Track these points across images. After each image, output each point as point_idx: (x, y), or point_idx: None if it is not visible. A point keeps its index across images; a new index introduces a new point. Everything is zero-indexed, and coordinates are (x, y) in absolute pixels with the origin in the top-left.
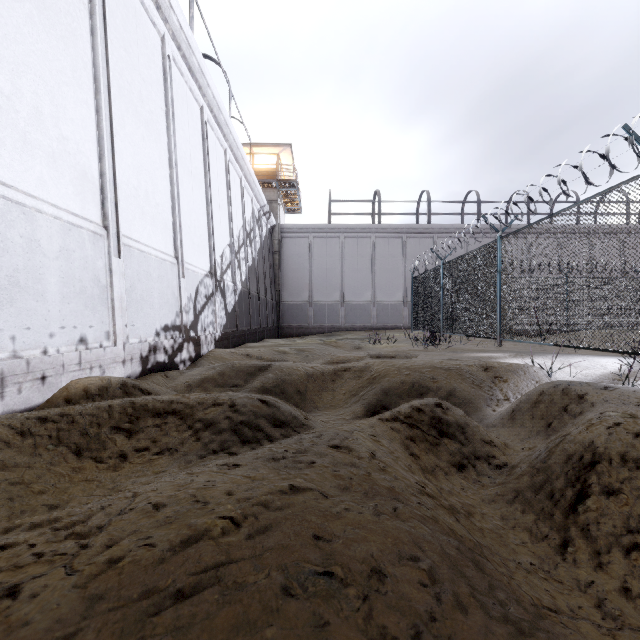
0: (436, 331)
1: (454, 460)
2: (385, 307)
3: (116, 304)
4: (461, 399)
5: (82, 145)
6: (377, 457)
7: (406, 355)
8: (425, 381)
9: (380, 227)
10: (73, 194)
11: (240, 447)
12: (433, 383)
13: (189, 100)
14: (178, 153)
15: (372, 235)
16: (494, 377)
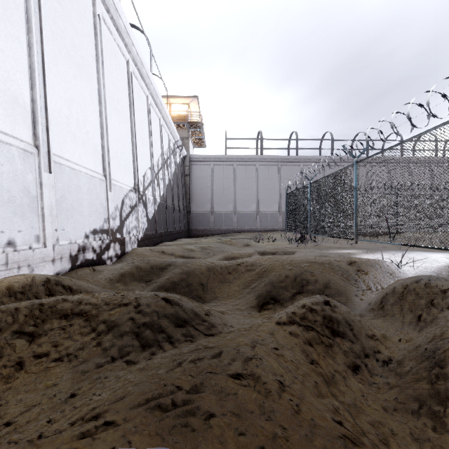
0: (305, 233)
1: (348, 361)
2: (266, 215)
3: (46, 212)
4: (335, 290)
5: (13, 74)
6: (286, 388)
7: (284, 251)
8: (305, 275)
9: (262, 157)
10: (3, 115)
11: (139, 353)
12: (311, 277)
13: (117, 54)
14: (107, 93)
15: (256, 163)
16: (357, 270)
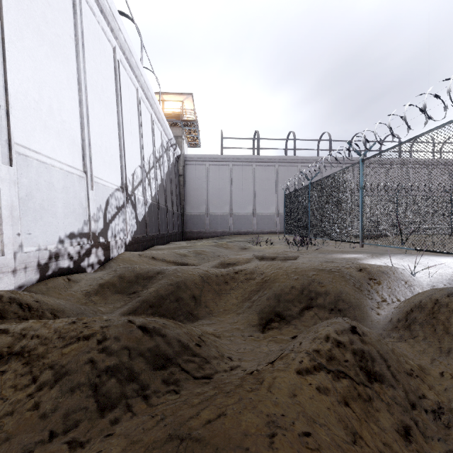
0: (304, 236)
1: (395, 421)
2: (263, 217)
3: (4, 212)
4: (349, 304)
5: None
6: None
7: (285, 256)
8: (313, 286)
9: (259, 158)
10: None
11: (94, 422)
12: (321, 288)
13: (101, 38)
14: (89, 80)
15: (253, 164)
16: (369, 279)
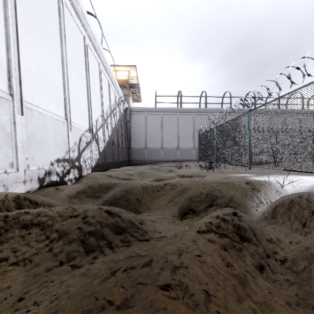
0: (212, 162)
1: (255, 262)
2: (184, 150)
3: (18, 144)
4: (237, 203)
5: None
6: (212, 297)
7: (198, 175)
8: (214, 192)
9: (181, 109)
10: None
11: (84, 258)
12: (219, 193)
13: (76, 31)
14: (68, 59)
15: (177, 113)
16: (252, 189)
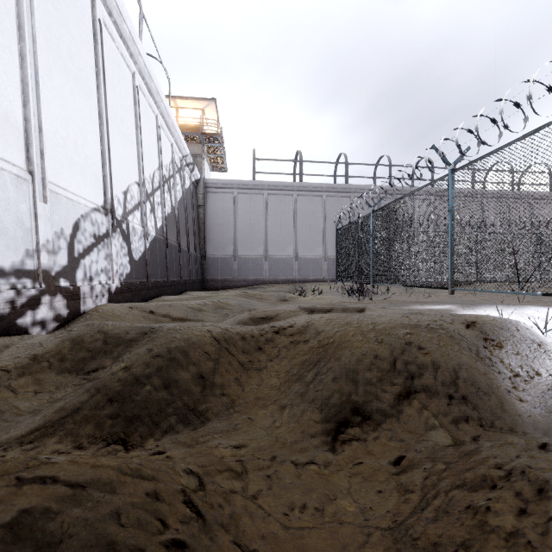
0: (364, 282)
1: None
2: (306, 261)
3: None
4: (475, 385)
5: None
6: None
7: (343, 308)
8: (410, 354)
9: (302, 185)
10: None
11: None
12: (423, 357)
13: None
14: (42, 31)
15: (294, 193)
16: (483, 339)
